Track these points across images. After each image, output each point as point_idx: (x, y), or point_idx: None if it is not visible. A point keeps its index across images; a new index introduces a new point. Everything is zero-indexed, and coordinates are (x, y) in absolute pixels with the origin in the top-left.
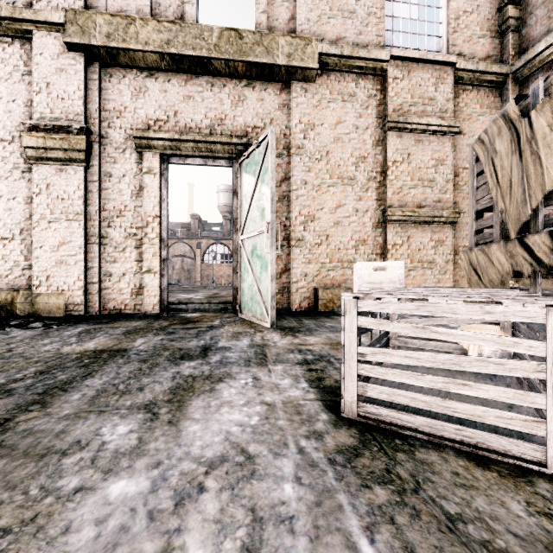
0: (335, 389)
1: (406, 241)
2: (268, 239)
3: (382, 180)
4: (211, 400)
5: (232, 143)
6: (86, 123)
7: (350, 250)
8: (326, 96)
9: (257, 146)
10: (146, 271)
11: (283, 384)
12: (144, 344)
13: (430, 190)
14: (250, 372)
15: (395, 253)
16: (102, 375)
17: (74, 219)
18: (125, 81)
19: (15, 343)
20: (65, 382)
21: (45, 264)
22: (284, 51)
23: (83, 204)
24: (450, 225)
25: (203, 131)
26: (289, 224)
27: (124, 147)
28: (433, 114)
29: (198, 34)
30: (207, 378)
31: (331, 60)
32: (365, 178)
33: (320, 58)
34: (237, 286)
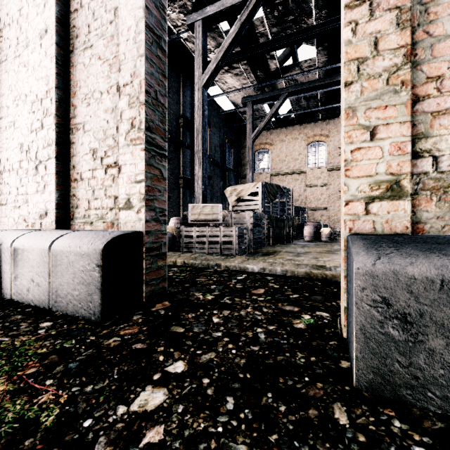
0: None
1: None
2: None
3: None
4: None
5: None
6: None
7: None
8: None
9: None
10: None
11: None
12: None
13: None
14: None
15: None
16: None
17: None
18: None
19: None
20: None
21: None
22: None
23: None
24: None
25: None
26: None
27: None
28: None
29: None
30: None
31: None
32: None
33: None
34: None
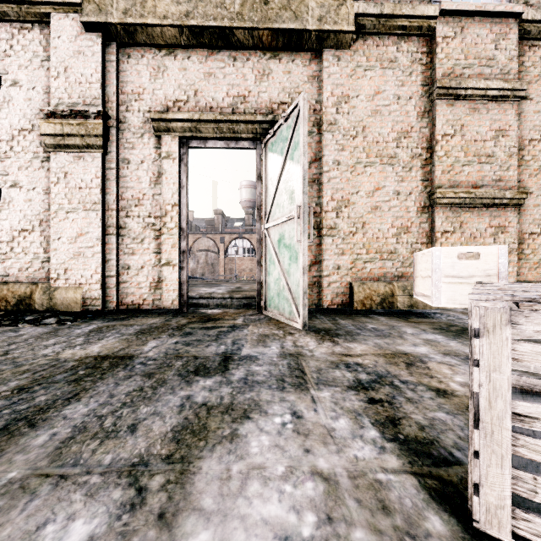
0: (427, 445)
1: (458, 228)
2: (298, 226)
3: (428, 157)
4: (231, 461)
5: (257, 121)
6: (104, 107)
7: (390, 239)
8: (362, 63)
9: (286, 119)
10: (165, 264)
11: (340, 430)
12: (155, 348)
13: (489, 167)
14: (286, 402)
15: (445, 242)
16: (91, 398)
17: (92, 209)
18: (143, 61)
19: (17, 343)
20: (40, 408)
21: (63, 257)
22: (315, 14)
23: (100, 193)
24: (514, 207)
25: (225, 111)
26: (319, 210)
27: (143, 131)
28: (492, 76)
29: (219, 2)
30: (227, 409)
31: (368, 21)
32: (409, 155)
33: (356, 20)
34: (261, 280)
